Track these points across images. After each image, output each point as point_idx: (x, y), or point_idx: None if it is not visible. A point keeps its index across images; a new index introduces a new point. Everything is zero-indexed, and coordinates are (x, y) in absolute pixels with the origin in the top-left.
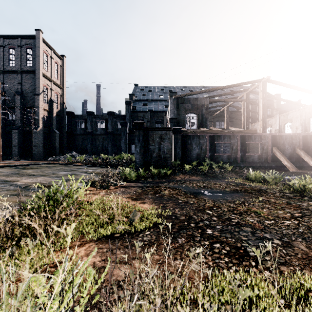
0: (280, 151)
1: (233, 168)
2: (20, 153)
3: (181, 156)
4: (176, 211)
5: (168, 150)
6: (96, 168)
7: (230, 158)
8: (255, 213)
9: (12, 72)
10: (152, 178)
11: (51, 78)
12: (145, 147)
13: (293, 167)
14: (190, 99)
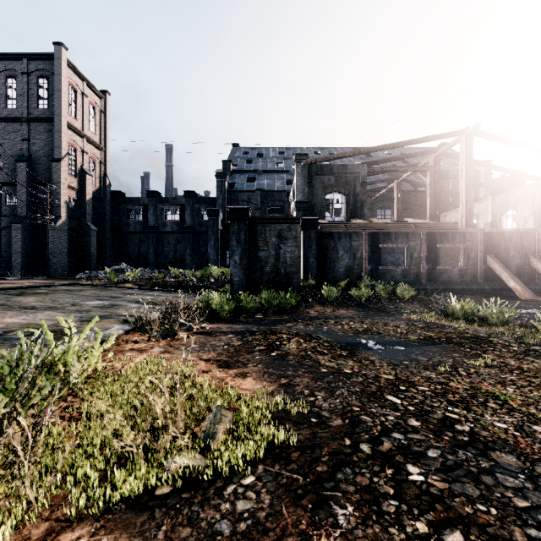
0: (500, 262)
1: (414, 294)
2: (26, 266)
3: (317, 270)
4: (318, 401)
5: (293, 259)
6: (159, 293)
7: (407, 275)
8: (495, 399)
9: (13, 120)
10: (264, 313)
11: (84, 131)
12: (250, 255)
13: (527, 292)
14: (333, 167)
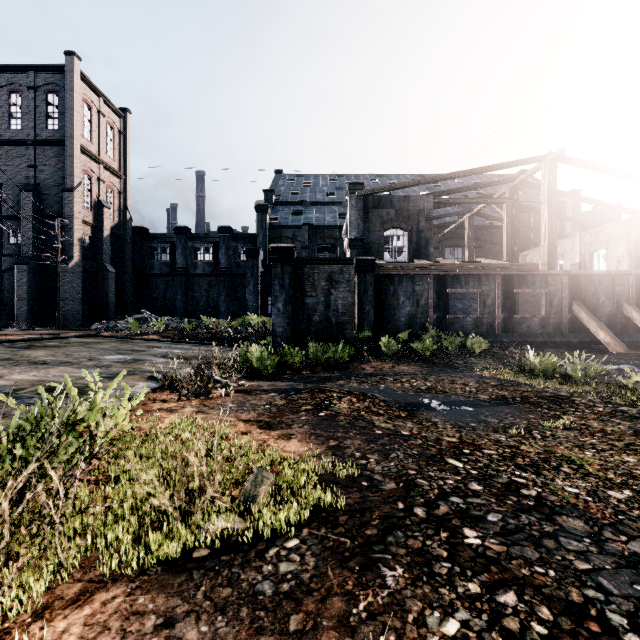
0: (587, 310)
1: (487, 347)
2: (32, 315)
3: (374, 320)
4: (370, 464)
5: (346, 307)
6: (190, 346)
7: (480, 325)
8: (570, 463)
9: (17, 143)
10: (312, 369)
11: (100, 156)
12: (296, 302)
13: (619, 345)
14: (393, 199)
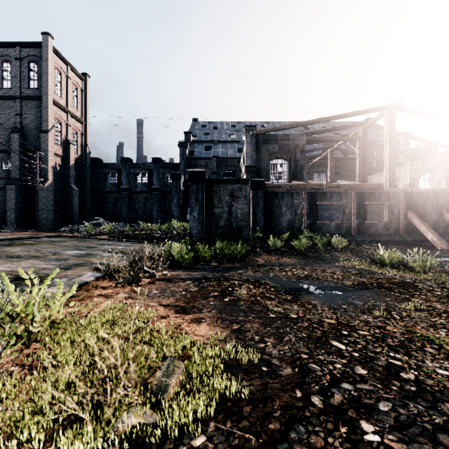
0: (419, 217)
1: (346, 244)
2: (18, 221)
3: (264, 224)
4: (268, 348)
5: (244, 215)
6: (130, 243)
7: (340, 228)
8: (431, 343)
9: (8, 98)
10: (218, 261)
11: (67, 107)
12: (207, 211)
13: (443, 243)
14: (277, 137)
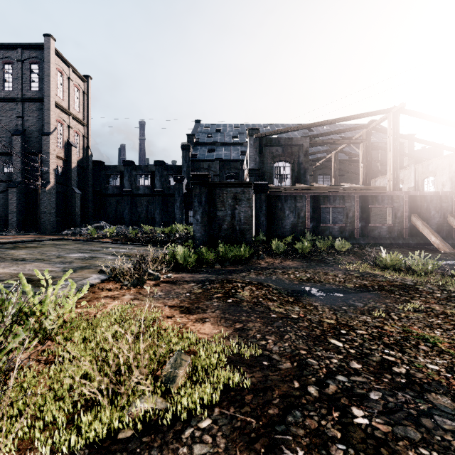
0: (422, 220)
1: (349, 247)
2: (20, 224)
3: (267, 227)
4: (269, 344)
5: (247, 218)
6: (133, 247)
7: (344, 231)
8: (426, 342)
9: (9, 100)
10: (222, 264)
11: (69, 109)
12: (210, 214)
13: (446, 246)
14: (280, 140)
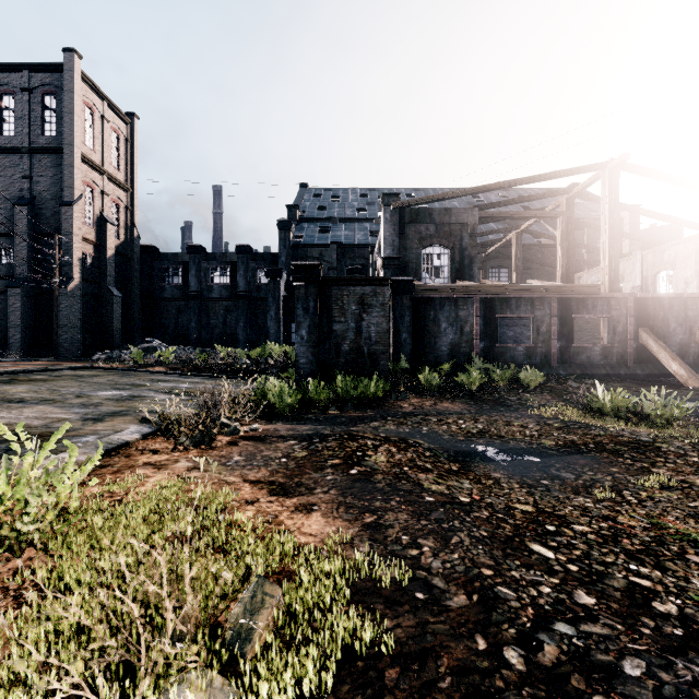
0: (657, 338)
1: (542, 381)
2: (27, 344)
3: (412, 349)
4: (424, 557)
5: (380, 334)
6: (200, 380)
7: (533, 355)
8: (695, 546)
9: (10, 151)
10: (340, 407)
11: (104, 166)
12: (322, 328)
13: (695, 379)
14: (432, 212)
